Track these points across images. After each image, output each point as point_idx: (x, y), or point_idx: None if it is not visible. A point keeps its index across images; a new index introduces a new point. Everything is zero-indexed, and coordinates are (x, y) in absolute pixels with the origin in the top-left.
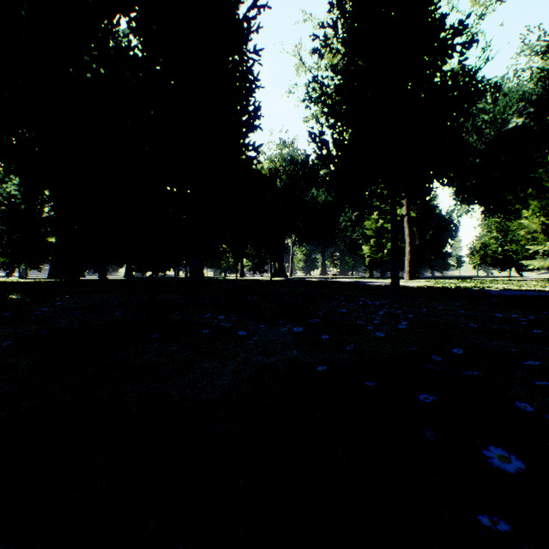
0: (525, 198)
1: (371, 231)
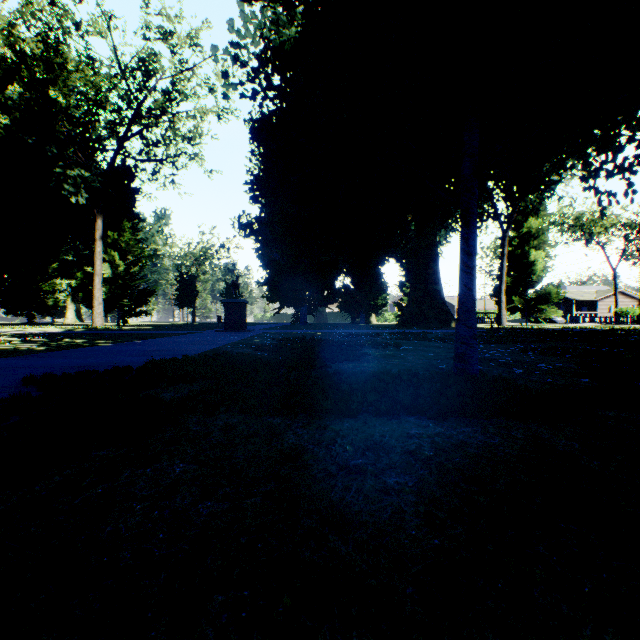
0: None
1: None
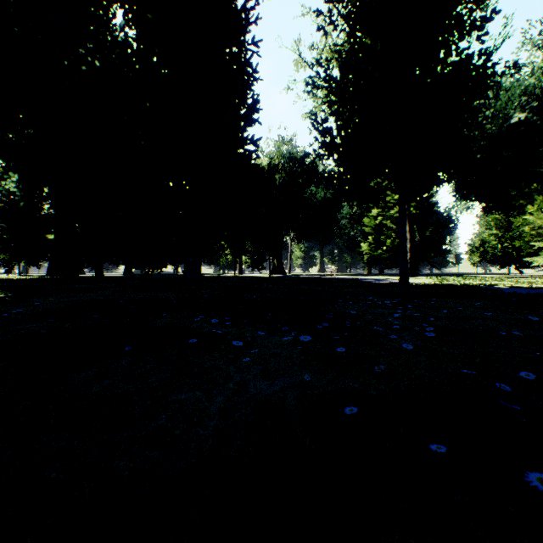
0: (529, 193)
1: (370, 228)
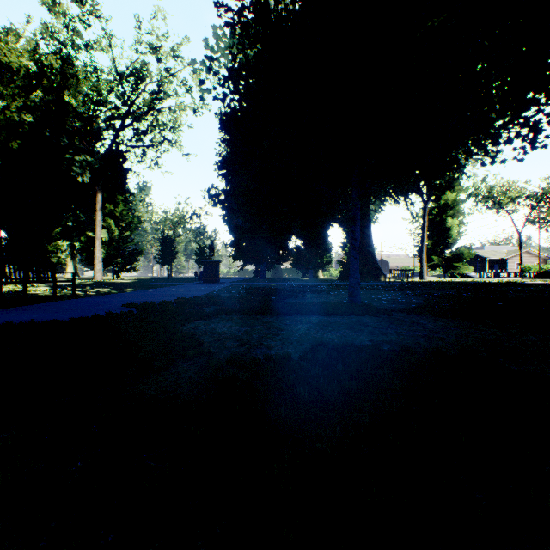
0: None
1: None
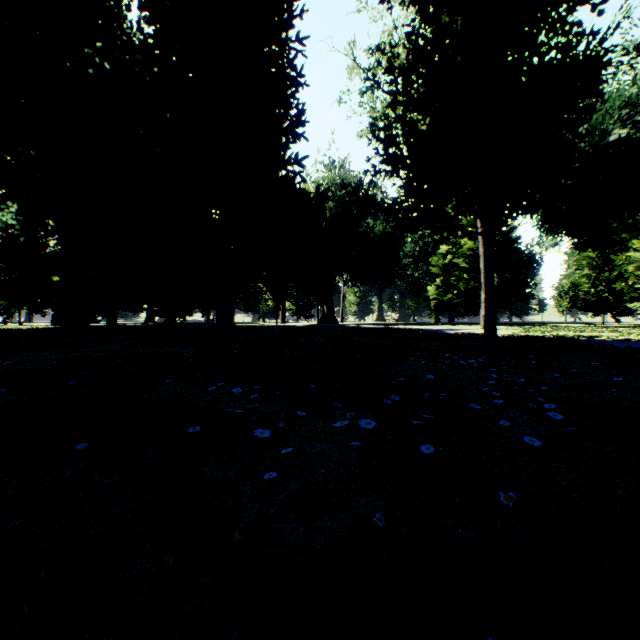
0: (634, 225)
1: (438, 268)
